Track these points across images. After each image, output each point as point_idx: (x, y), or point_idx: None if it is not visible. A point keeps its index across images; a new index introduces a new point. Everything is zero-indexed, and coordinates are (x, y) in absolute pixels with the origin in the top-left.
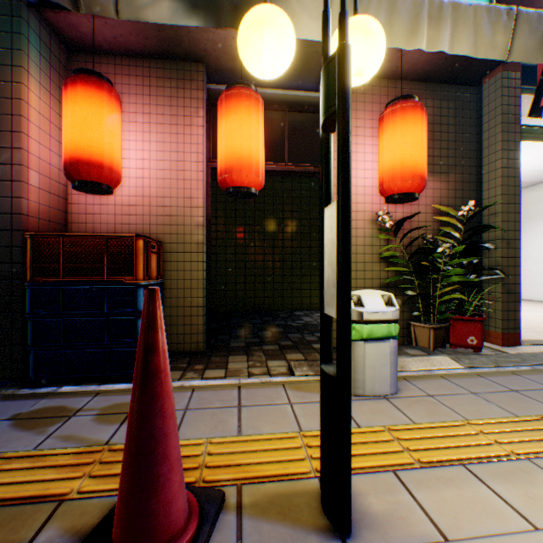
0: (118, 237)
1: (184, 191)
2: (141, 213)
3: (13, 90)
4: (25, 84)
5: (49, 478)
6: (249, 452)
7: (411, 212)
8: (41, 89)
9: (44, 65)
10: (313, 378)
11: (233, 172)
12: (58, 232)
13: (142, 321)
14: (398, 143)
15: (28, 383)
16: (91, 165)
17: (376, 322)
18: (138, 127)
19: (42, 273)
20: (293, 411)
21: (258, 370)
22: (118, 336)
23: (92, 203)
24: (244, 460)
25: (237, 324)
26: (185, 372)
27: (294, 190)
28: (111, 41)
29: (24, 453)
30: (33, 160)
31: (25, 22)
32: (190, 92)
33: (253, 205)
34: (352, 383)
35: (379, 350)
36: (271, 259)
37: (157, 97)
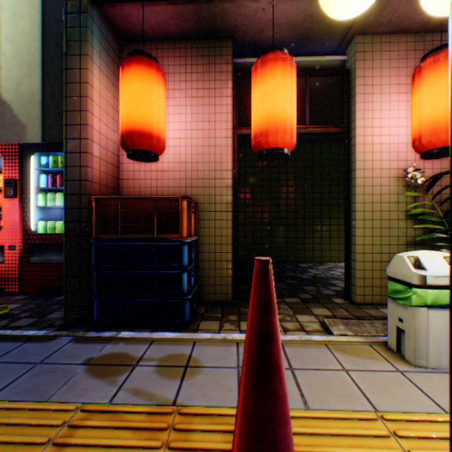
0: (165, 199)
1: (214, 156)
2: (178, 177)
3: (81, 75)
4: (90, 70)
5: (130, 445)
6: (328, 436)
7: (441, 168)
8: (101, 74)
9: (103, 54)
10: (354, 339)
11: (269, 134)
12: (113, 195)
13: (253, 300)
14: (441, 94)
15: (93, 326)
16: (142, 135)
17: (441, 288)
18: (175, 102)
19: (104, 231)
20: (354, 381)
21: (290, 325)
22: (165, 288)
23: (138, 170)
24: (330, 448)
25: (251, 275)
26: (222, 323)
27: (298, 154)
28: (155, 27)
29: (102, 407)
30: (95, 135)
31: (90, 17)
32: (220, 67)
33: (260, 169)
34: (412, 352)
35: (445, 319)
36: (276, 216)
37: (191, 74)
